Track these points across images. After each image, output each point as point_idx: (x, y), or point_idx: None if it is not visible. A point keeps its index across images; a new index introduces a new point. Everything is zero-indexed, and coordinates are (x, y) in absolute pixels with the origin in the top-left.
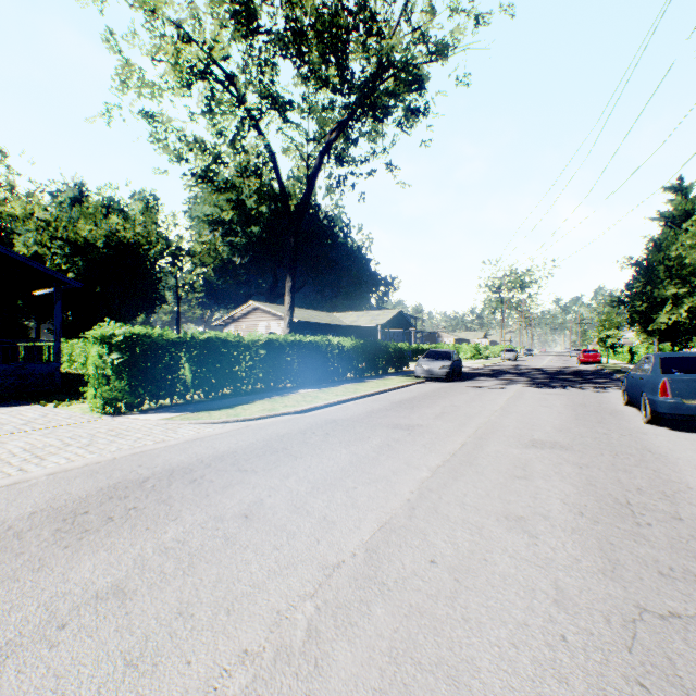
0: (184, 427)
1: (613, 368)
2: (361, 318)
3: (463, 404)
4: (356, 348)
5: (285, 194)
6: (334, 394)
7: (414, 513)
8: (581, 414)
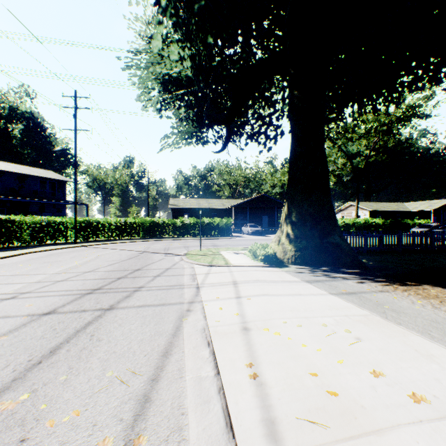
0: None
1: None
2: (421, 205)
3: None
4: (383, 223)
5: (353, 170)
6: None
7: None
8: None
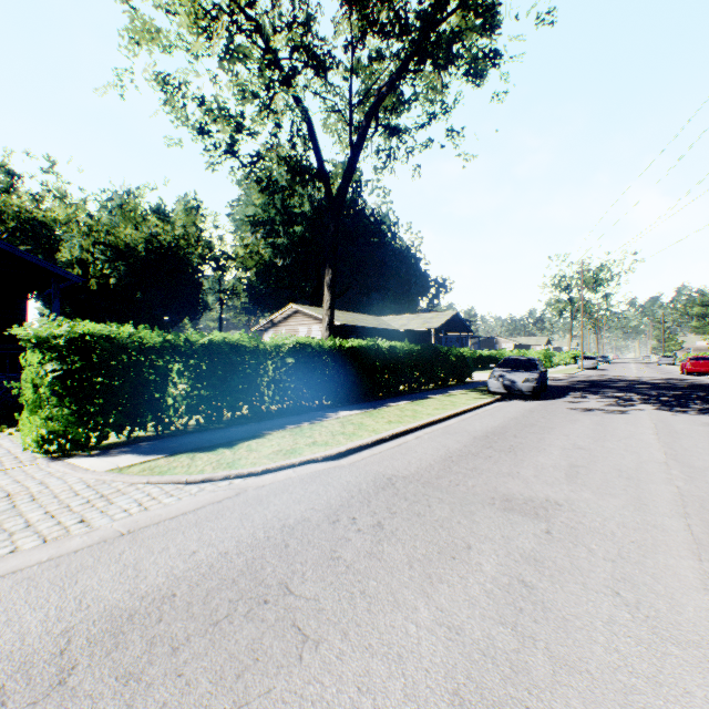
0: (130, 494)
1: None
2: (412, 321)
3: (592, 443)
4: (410, 355)
5: (323, 167)
6: (385, 420)
7: None
8: None
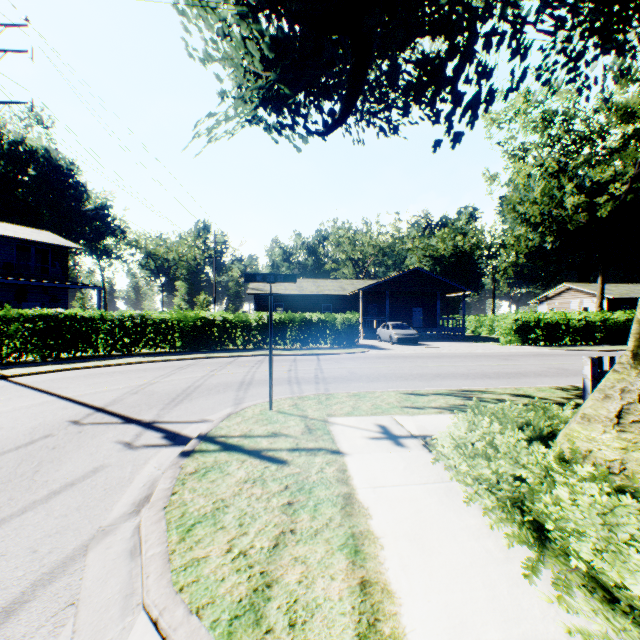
0: (544, 349)
1: None
2: None
3: None
4: None
5: (595, 218)
6: None
7: None
8: None
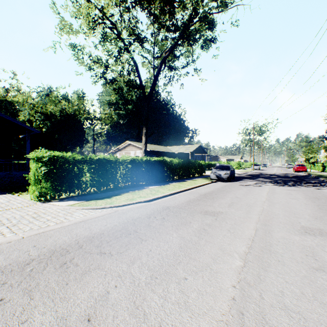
0: (78, 212)
1: (315, 174)
2: (180, 148)
3: (242, 196)
4: (178, 164)
5: (142, 84)
6: (167, 189)
7: (245, 323)
8: (320, 205)
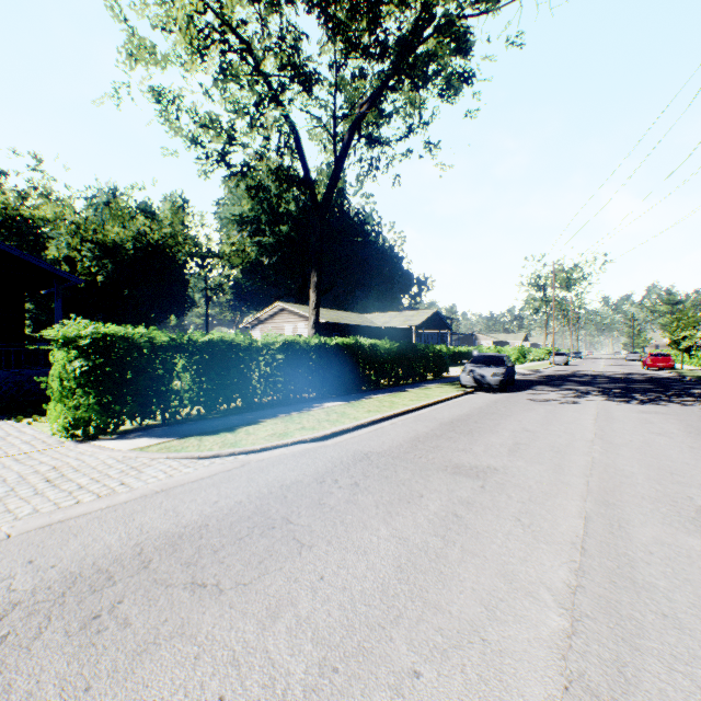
0: (155, 466)
1: (695, 374)
2: (394, 318)
3: (538, 427)
4: (390, 352)
5: (309, 177)
6: (365, 409)
7: None
8: None
